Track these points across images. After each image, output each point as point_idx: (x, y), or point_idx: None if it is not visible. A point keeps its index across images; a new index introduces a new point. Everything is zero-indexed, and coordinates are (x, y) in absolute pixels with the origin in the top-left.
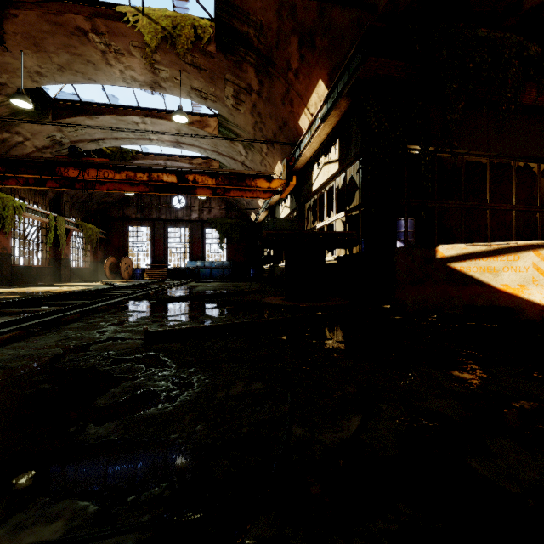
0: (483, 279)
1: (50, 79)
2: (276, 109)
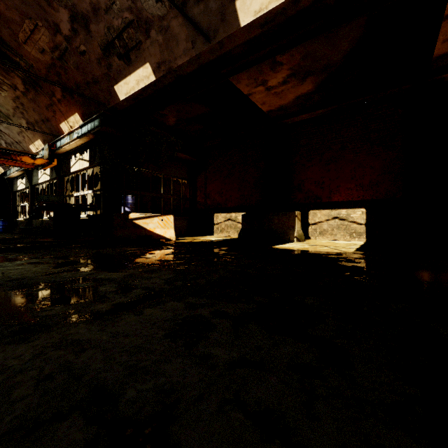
0: (144, 226)
1: None
2: (40, 109)
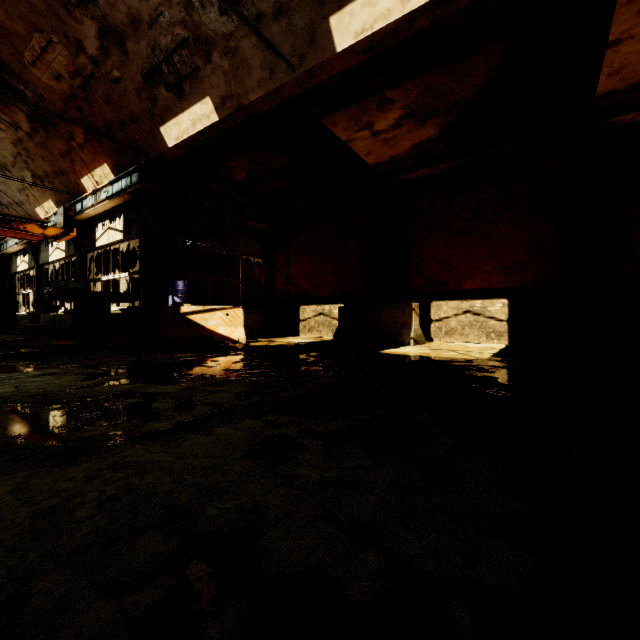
0: (202, 323)
1: None
2: (53, 157)
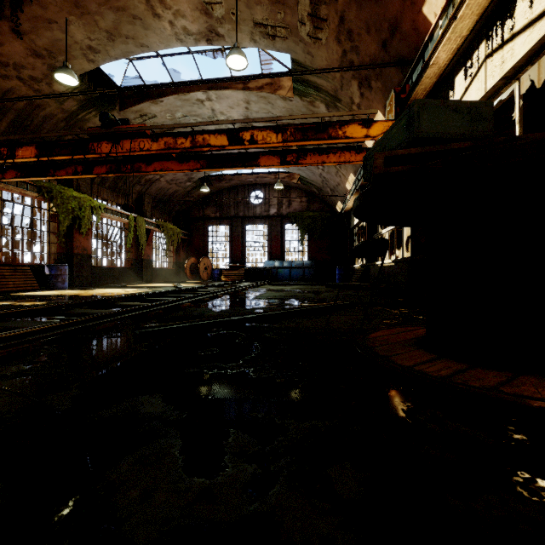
0: None
1: (104, 55)
2: (379, 6)
